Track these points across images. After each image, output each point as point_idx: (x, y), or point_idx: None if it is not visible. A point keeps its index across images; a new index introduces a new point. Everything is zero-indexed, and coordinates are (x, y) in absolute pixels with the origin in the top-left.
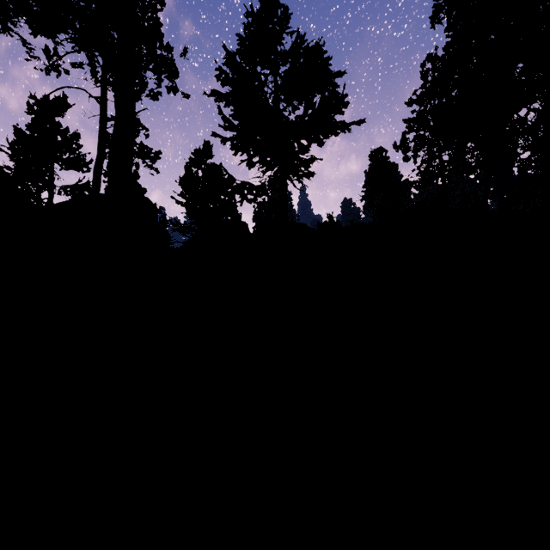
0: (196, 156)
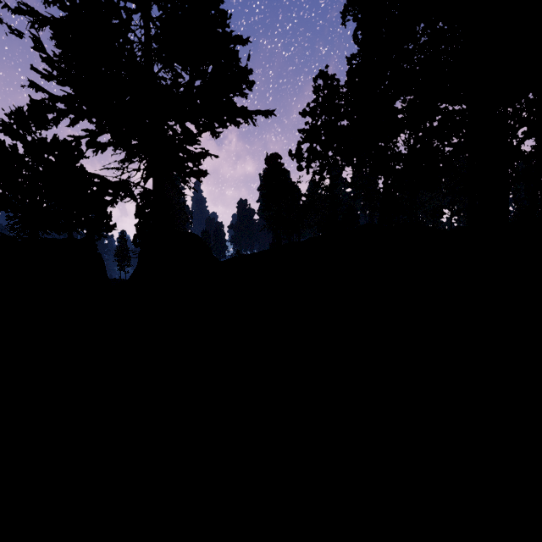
0: (15, 121)
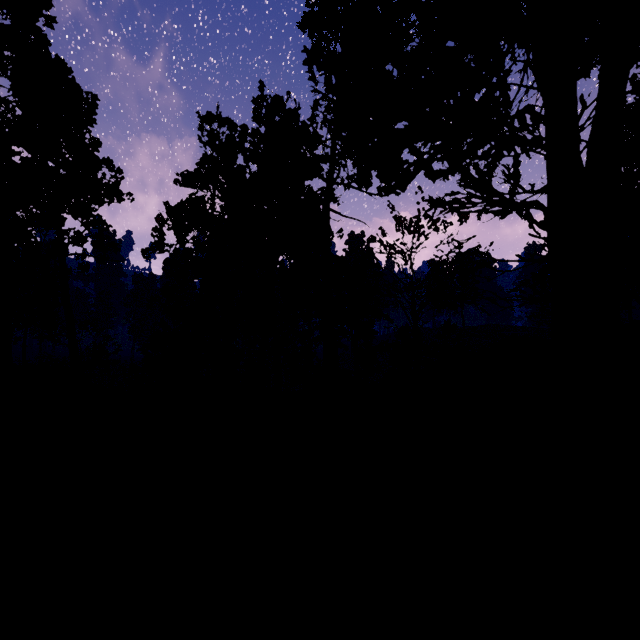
0: None
